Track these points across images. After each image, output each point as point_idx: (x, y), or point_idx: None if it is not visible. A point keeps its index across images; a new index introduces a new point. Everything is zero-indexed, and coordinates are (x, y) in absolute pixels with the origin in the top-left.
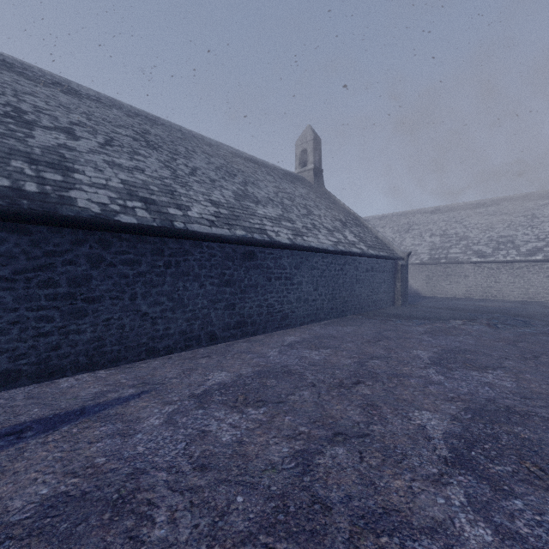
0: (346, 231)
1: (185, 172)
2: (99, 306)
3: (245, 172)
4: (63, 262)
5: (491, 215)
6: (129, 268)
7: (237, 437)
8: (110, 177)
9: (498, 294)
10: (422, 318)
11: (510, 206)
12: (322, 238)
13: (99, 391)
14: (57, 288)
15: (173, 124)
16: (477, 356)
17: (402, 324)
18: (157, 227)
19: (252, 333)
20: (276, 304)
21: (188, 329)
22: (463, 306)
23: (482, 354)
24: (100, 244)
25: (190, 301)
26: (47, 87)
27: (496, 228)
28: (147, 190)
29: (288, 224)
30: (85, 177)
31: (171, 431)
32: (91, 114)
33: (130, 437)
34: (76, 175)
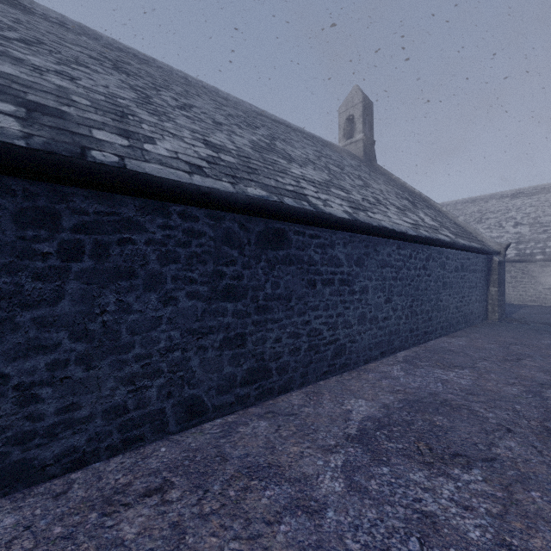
0: (419, 212)
1: (169, 103)
2: None
3: (273, 129)
4: None
5: None
6: None
7: None
8: None
9: None
10: None
11: None
12: (393, 216)
13: None
14: None
15: (175, 70)
16: None
17: None
18: (22, 149)
19: (280, 388)
20: (325, 330)
21: (130, 401)
22: None
23: None
24: None
25: (138, 336)
26: None
27: None
28: (58, 97)
29: (341, 192)
30: None
31: None
32: (29, 23)
33: None
34: None
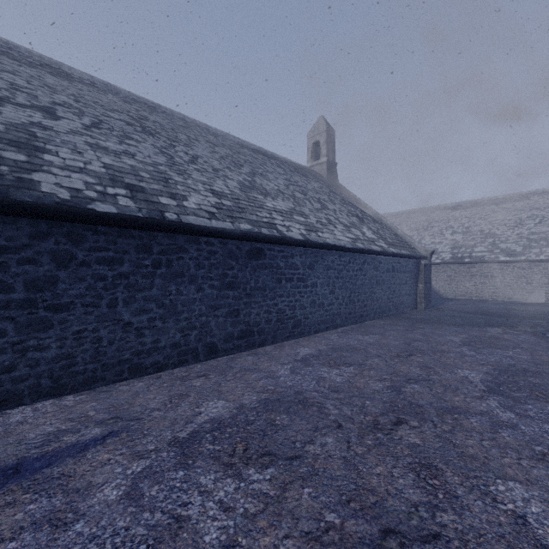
0: (363, 227)
1: (184, 160)
2: (67, 315)
3: (253, 163)
4: (19, 260)
5: (519, 211)
6: (107, 267)
7: (228, 536)
8: (90, 160)
9: (530, 296)
10: (453, 325)
11: (541, 200)
12: (338, 234)
13: (55, 431)
14: (11, 294)
15: (175, 113)
16: (543, 380)
17: (433, 333)
18: (142, 218)
19: (259, 343)
20: (287, 310)
21: (182, 341)
22: (495, 310)
23: (548, 377)
24: (69, 238)
25: (185, 307)
26: (34, 67)
27: (526, 224)
28: (135, 176)
29: (301, 218)
30: (57, 158)
31: (129, 517)
32: (80, 96)
33: (65, 528)
34: (46, 156)
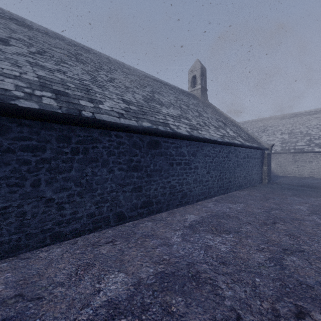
0: (227, 128)
1: (104, 79)
2: None
3: (153, 86)
4: None
5: None
6: (30, 154)
7: None
8: (26, 71)
9: None
10: (294, 196)
11: None
12: (212, 132)
13: None
14: None
15: (102, 54)
16: None
17: (282, 202)
18: (61, 114)
19: (157, 210)
20: (177, 185)
21: (96, 212)
22: (316, 184)
23: None
24: None
25: (99, 185)
26: (4, 19)
27: None
28: (62, 85)
29: (186, 121)
30: None
31: None
32: (34, 37)
33: None
34: None
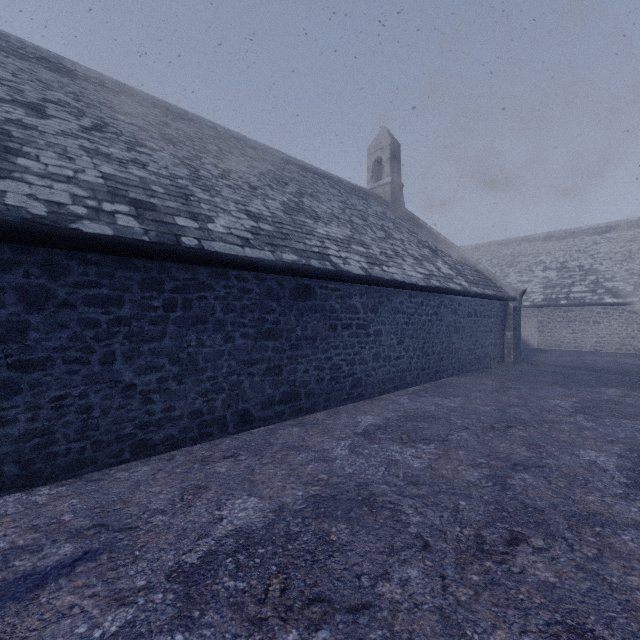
0: (438, 261)
1: (213, 174)
2: (42, 376)
3: (301, 182)
4: None
5: (628, 241)
6: (100, 310)
7: None
8: (84, 168)
9: None
10: (555, 384)
11: None
12: (408, 268)
13: (6, 548)
14: None
15: (205, 120)
16: None
17: (531, 395)
18: (149, 243)
19: (308, 409)
20: (344, 365)
21: (205, 408)
22: (603, 364)
23: None
24: (45, 269)
25: (209, 363)
26: (26, 60)
27: (637, 258)
28: (144, 190)
29: (360, 248)
30: (37, 163)
31: None
32: (83, 95)
33: None
34: (21, 160)
